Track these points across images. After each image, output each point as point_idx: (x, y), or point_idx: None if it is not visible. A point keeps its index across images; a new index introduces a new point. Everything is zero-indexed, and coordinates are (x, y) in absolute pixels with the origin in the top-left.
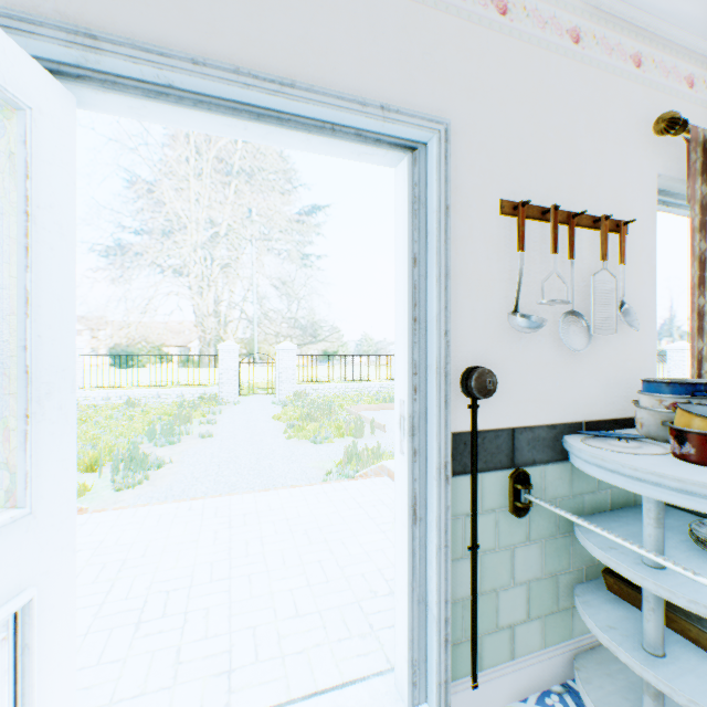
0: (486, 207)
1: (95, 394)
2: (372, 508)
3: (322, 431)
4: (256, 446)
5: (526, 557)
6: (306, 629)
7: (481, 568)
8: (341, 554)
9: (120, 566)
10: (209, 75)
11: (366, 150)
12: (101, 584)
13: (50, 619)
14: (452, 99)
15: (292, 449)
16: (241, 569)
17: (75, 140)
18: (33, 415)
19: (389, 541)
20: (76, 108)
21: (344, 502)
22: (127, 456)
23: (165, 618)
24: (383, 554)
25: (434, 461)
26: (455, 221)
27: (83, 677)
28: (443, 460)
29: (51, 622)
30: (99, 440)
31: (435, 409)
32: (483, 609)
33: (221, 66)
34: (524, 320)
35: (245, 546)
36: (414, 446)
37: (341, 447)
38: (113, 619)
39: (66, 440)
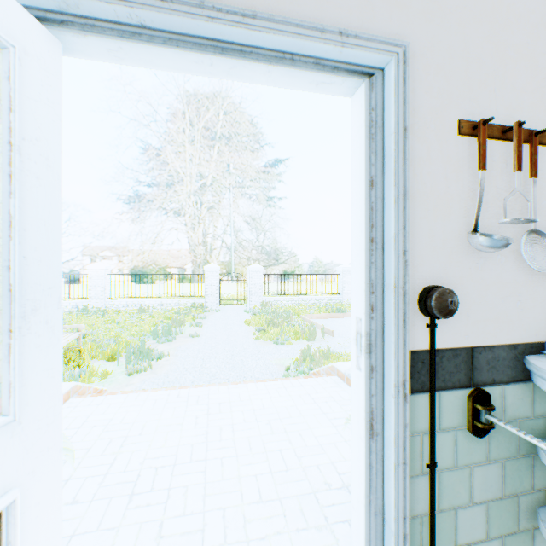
0: (444, 127)
1: (118, 303)
2: (325, 404)
3: (282, 334)
4: (231, 345)
5: (485, 476)
6: (268, 515)
7: (439, 485)
8: (299, 444)
9: (122, 441)
10: (175, 10)
11: (323, 79)
12: (106, 457)
13: (35, 514)
14: (409, 23)
15: (258, 348)
16: (215, 452)
17: (61, 82)
18: (16, 330)
19: (340, 436)
20: (63, 53)
21: (300, 397)
22: (137, 350)
23: (152, 492)
24: (335, 447)
25: (392, 378)
26: (413, 142)
27: (84, 541)
28: (401, 378)
29: (37, 517)
30: (119, 336)
31: (393, 327)
32: (441, 526)
33: (187, 1)
34: (487, 239)
35: (219, 431)
36: (371, 363)
37: (298, 348)
38: (112, 489)
39: (52, 351)
